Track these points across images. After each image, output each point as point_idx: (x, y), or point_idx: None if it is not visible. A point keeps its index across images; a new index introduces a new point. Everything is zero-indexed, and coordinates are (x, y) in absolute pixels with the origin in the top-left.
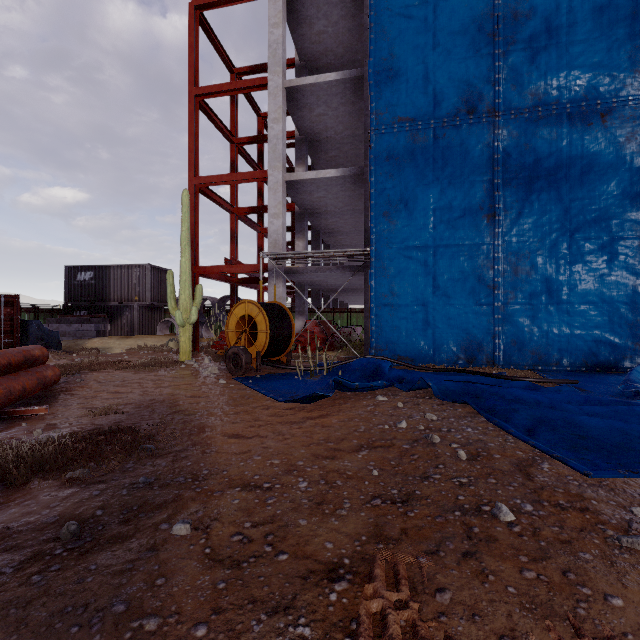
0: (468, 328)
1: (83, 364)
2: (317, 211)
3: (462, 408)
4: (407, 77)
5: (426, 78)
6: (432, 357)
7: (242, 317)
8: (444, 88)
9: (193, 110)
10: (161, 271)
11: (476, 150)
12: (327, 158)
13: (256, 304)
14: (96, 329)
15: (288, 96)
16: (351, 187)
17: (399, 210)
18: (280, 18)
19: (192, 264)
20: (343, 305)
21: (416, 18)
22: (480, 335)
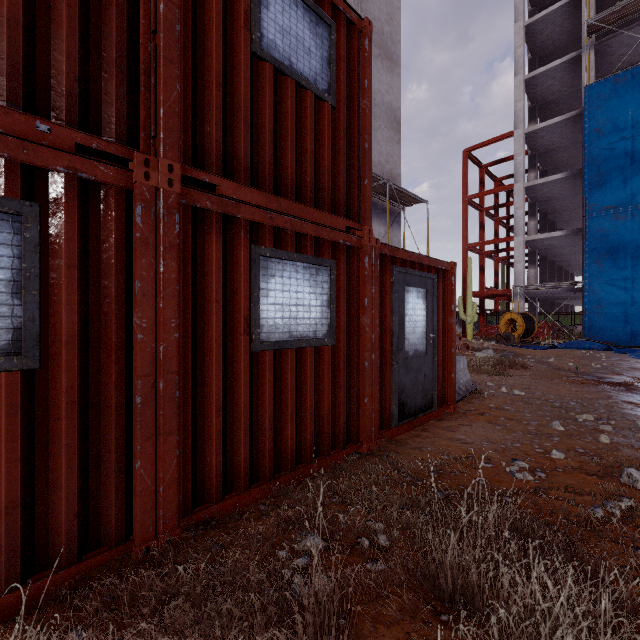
0: None
1: None
2: (545, 248)
3: (621, 354)
4: (611, 183)
5: (625, 182)
6: (630, 342)
7: (508, 319)
8: (639, 187)
9: (465, 208)
10: None
11: None
12: (553, 205)
13: (517, 314)
14: None
15: (526, 189)
16: (573, 237)
17: (605, 259)
18: (521, 150)
19: (464, 291)
20: (568, 307)
21: (618, 149)
22: None
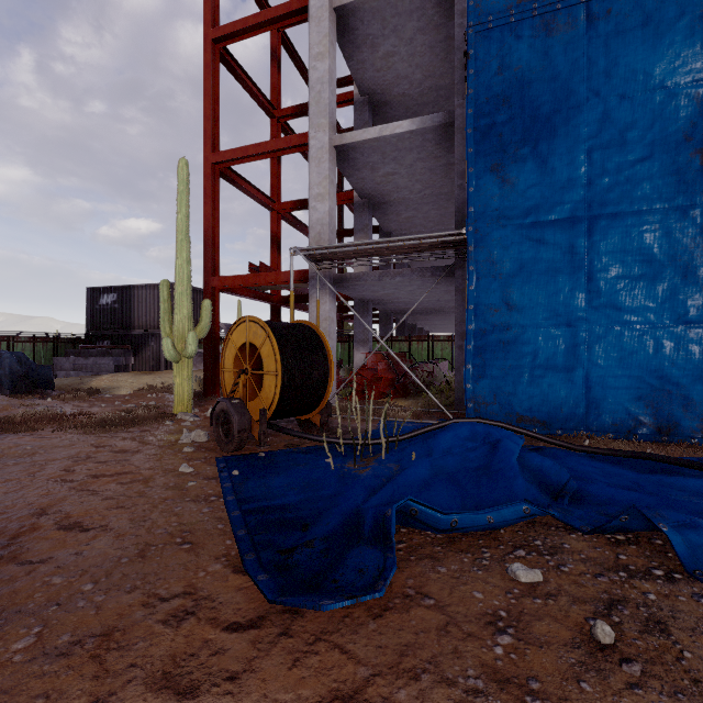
0: (660, 367)
1: (15, 419)
2: (385, 200)
3: None
4: None
5: None
6: (585, 419)
7: (244, 347)
8: None
9: (210, 61)
10: (194, 291)
11: (678, 28)
12: None
13: (261, 323)
14: (115, 363)
15: (340, 25)
16: (434, 151)
17: (521, 158)
18: None
19: (208, 274)
20: (423, 333)
21: None
22: (686, 381)
